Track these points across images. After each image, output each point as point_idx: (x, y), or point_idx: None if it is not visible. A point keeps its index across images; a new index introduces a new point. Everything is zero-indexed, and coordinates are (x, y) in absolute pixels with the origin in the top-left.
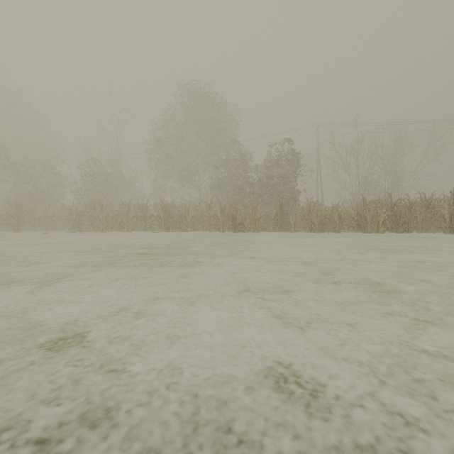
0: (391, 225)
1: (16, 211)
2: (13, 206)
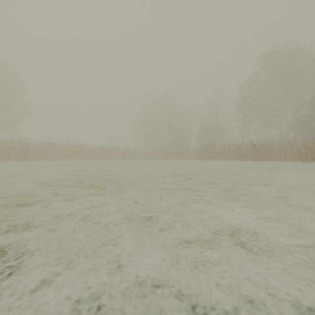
0: None
1: (177, 150)
2: (175, 148)
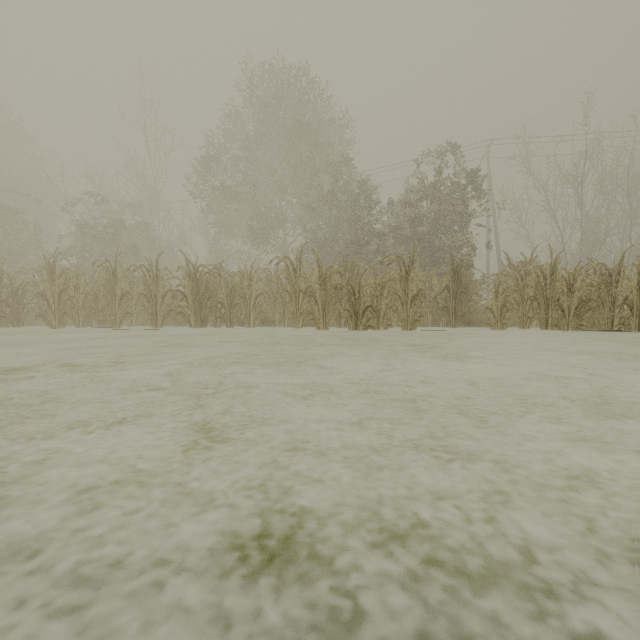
0: None
1: None
2: None
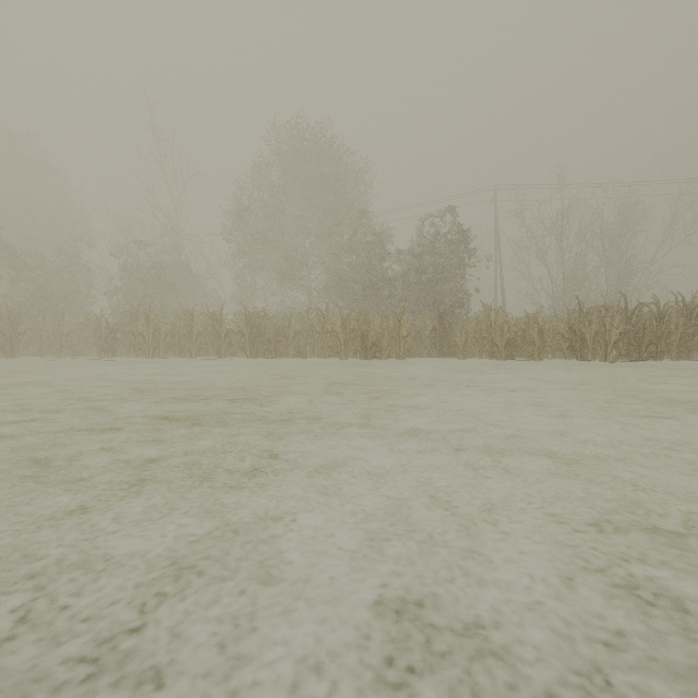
0: (627, 348)
1: (9, 324)
2: (3, 317)
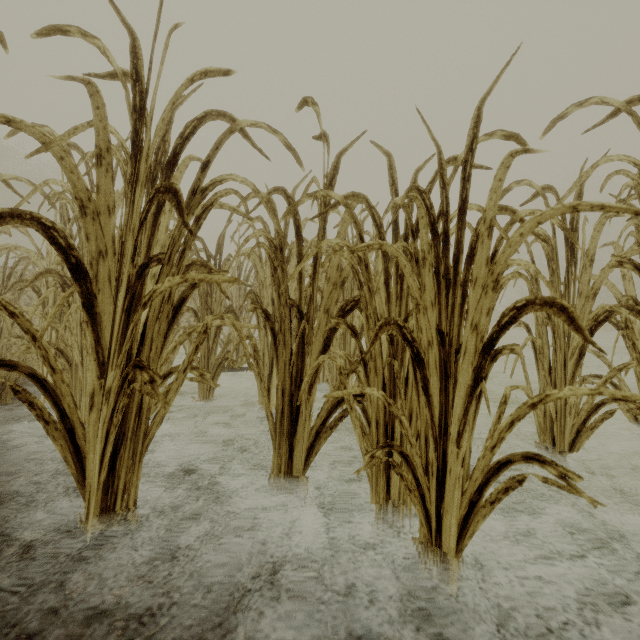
0: None
1: None
2: None
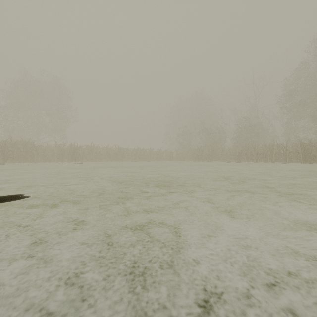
0: None
1: (211, 152)
2: (210, 150)
